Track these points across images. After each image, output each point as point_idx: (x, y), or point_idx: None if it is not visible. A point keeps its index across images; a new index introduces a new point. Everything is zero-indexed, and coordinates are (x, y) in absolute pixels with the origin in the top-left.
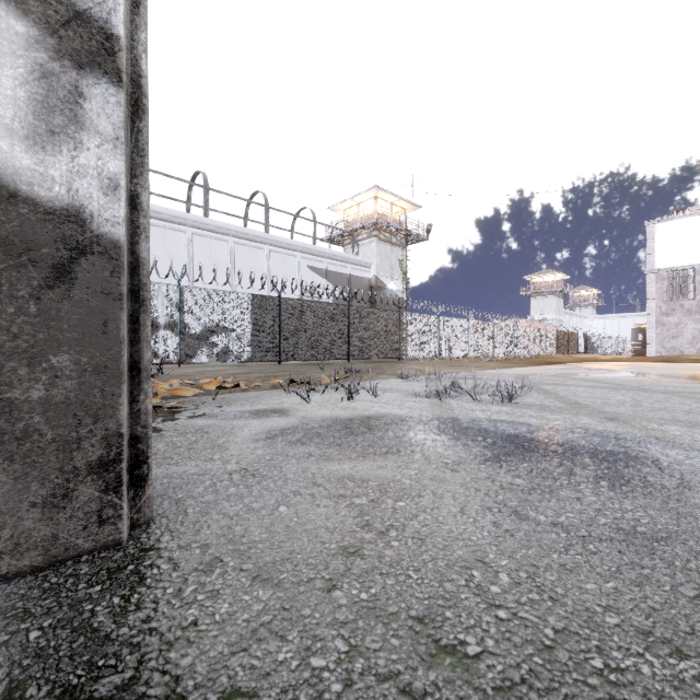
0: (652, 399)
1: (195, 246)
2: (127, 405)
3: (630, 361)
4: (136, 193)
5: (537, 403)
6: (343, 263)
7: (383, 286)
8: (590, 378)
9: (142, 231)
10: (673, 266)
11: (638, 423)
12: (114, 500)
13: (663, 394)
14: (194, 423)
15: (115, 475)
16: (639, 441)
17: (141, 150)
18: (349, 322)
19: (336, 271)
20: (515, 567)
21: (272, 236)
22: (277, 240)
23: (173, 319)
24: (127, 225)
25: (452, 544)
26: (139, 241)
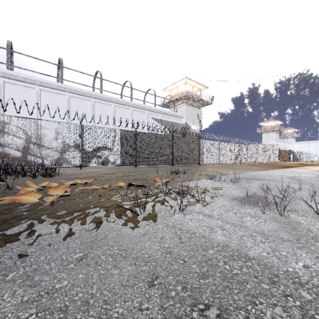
0: None
1: (95, 108)
2: None
3: None
4: None
5: None
6: (169, 116)
7: (189, 127)
8: None
9: None
10: None
11: None
12: None
13: None
14: None
15: None
16: None
17: None
18: (172, 144)
19: (165, 120)
20: None
21: (134, 103)
22: (136, 104)
23: (77, 143)
24: None
25: None
26: None
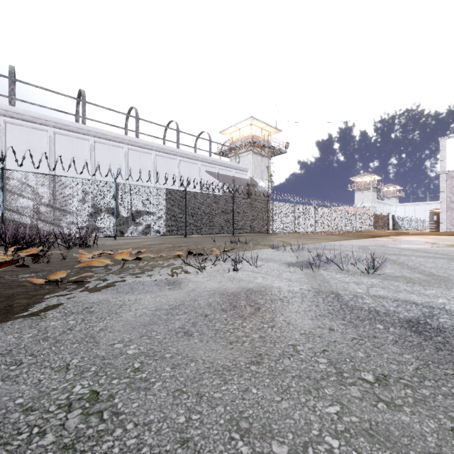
0: None
1: (129, 157)
2: None
3: (431, 235)
4: None
5: (398, 274)
6: (229, 168)
7: (256, 184)
8: (417, 249)
9: None
10: None
11: None
12: None
13: None
14: (87, 298)
15: None
16: None
17: None
18: (233, 208)
19: (224, 174)
20: None
21: (182, 150)
22: (184, 153)
23: (111, 206)
24: None
25: None
26: None
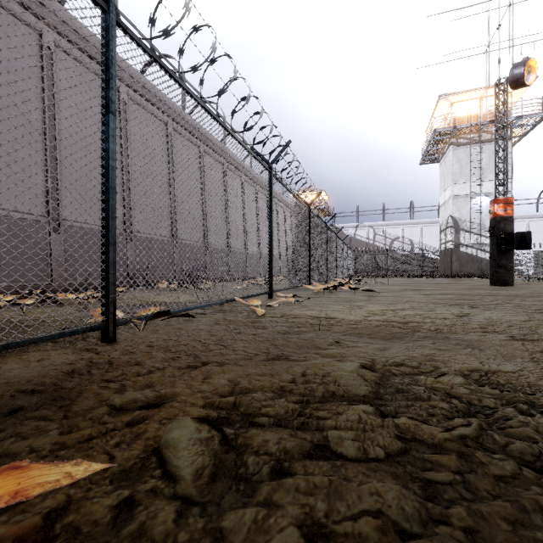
0: None
1: None
2: None
3: None
4: None
5: None
6: None
7: None
8: None
9: None
10: None
11: None
12: None
13: None
14: None
15: None
16: None
17: None
18: None
19: None
20: None
21: None
22: None
23: None
24: None
25: None
26: None
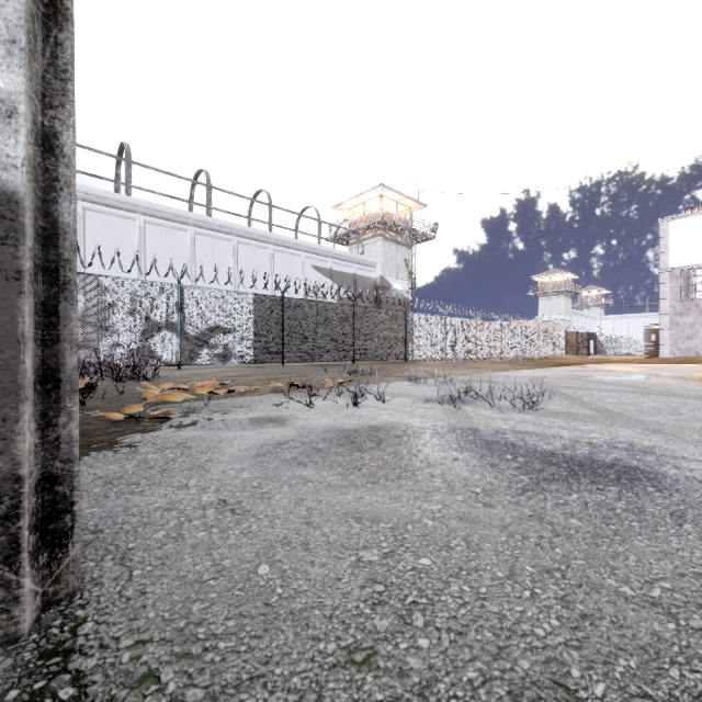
0: (689, 406)
1: (197, 246)
2: (33, 432)
3: (644, 362)
4: (52, 130)
5: (563, 410)
6: (348, 262)
7: (388, 286)
8: (610, 382)
9: (63, 185)
10: (687, 264)
11: (688, 437)
12: (6, 576)
13: (698, 399)
14: (177, 435)
15: (8, 538)
16: (701, 461)
17: (62, 71)
18: (354, 322)
19: (341, 271)
20: (620, 700)
21: (276, 236)
22: (281, 239)
23: (173, 320)
24: (34, 174)
25: (509, 644)
26: (58, 199)
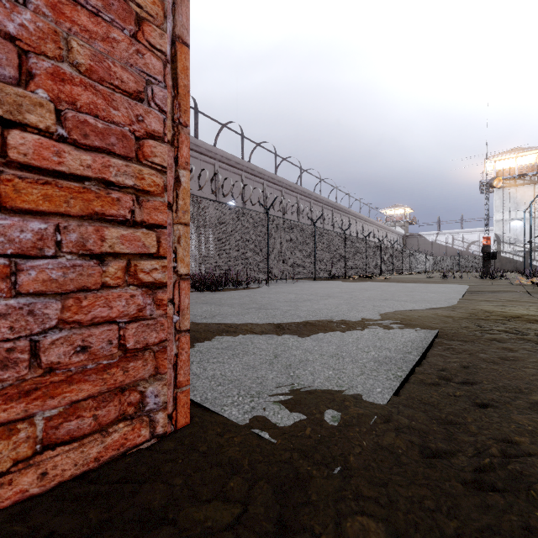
0: None
1: None
2: None
3: None
4: None
5: None
6: None
7: None
8: None
9: None
10: None
11: None
12: None
13: None
14: None
15: None
16: None
17: None
18: None
19: None
20: None
21: None
22: None
23: None
24: None
25: None
26: None
